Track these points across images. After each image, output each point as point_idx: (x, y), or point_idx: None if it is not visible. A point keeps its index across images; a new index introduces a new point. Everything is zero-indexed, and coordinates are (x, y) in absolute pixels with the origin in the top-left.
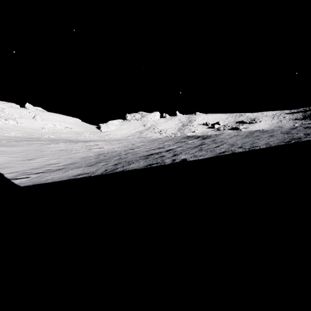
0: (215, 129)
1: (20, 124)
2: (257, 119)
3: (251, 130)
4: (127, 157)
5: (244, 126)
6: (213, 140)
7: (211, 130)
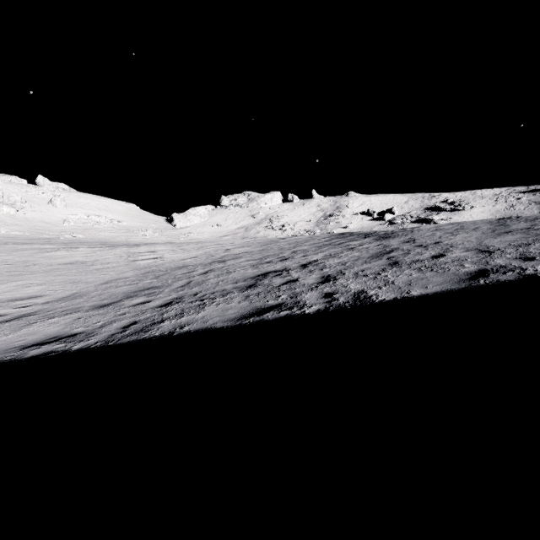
0: (386, 221)
1: (23, 214)
2: (465, 204)
3: (489, 219)
4: (203, 282)
5: (442, 215)
6: (409, 241)
7: (378, 224)
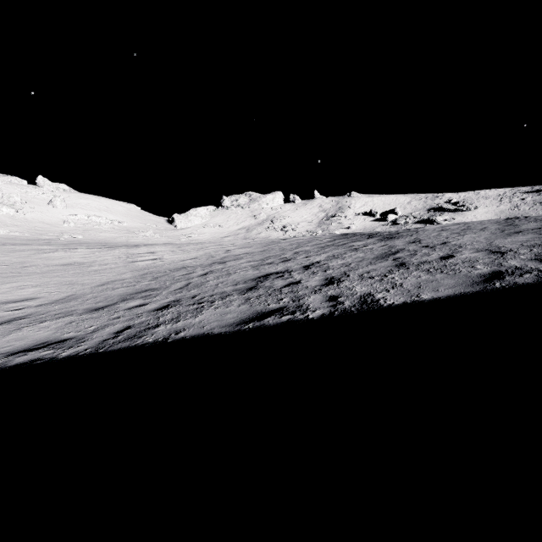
0: (388, 222)
1: (23, 214)
2: (469, 204)
3: (496, 219)
4: (202, 284)
5: (446, 216)
6: (415, 241)
7: (381, 225)
